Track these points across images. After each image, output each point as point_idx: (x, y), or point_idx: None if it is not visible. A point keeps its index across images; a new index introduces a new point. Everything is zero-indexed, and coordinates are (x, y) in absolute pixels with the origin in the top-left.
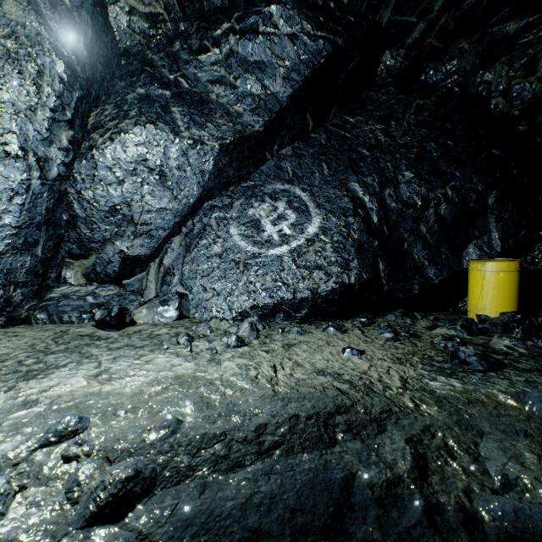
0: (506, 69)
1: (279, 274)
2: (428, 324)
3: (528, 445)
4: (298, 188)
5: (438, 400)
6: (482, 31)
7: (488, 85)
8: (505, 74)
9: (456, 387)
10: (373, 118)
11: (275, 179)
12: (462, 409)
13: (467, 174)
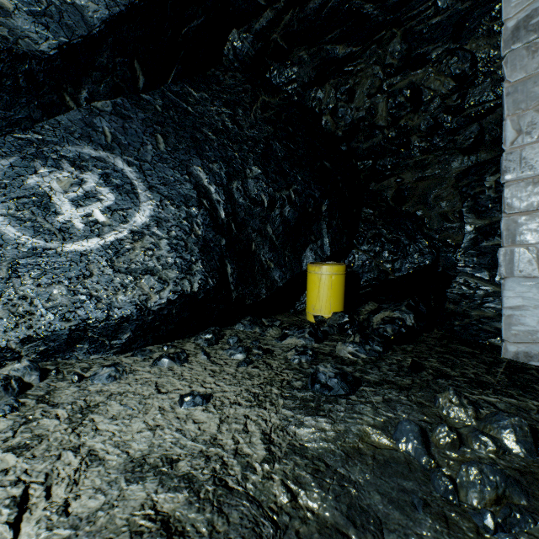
0: (333, 92)
1: (83, 282)
2: (277, 333)
3: (434, 527)
4: (121, 159)
5: (316, 470)
6: (319, 45)
7: (320, 102)
8: (332, 97)
9: (327, 432)
10: (219, 99)
11: (83, 139)
12: (345, 475)
13: (307, 179)
